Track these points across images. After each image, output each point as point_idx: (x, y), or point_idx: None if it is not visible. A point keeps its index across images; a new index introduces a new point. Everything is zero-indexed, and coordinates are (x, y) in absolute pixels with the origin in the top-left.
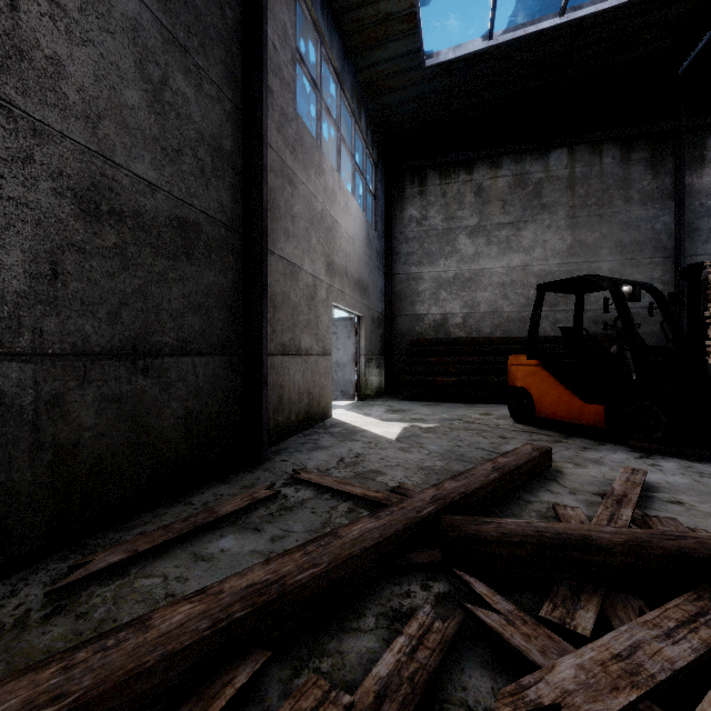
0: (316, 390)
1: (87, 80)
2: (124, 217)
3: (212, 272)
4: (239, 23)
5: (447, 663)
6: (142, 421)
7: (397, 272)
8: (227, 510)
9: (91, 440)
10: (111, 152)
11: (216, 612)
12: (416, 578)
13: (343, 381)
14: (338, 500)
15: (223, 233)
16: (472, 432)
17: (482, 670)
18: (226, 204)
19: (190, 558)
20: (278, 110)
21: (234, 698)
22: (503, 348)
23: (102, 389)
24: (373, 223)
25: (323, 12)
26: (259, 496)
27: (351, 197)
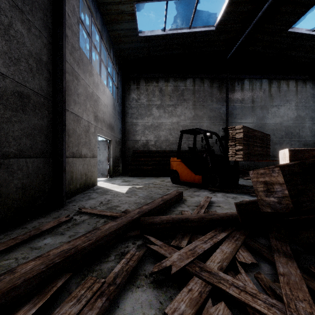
0: (89, 173)
1: None
2: None
3: (36, 118)
4: (50, 2)
5: (139, 264)
6: None
7: (127, 121)
8: (46, 228)
9: None
10: None
11: (47, 262)
12: (130, 241)
13: (102, 169)
14: (100, 218)
15: (42, 100)
16: (156, 188)
17: (151, 264)
18: (43, 86)
19: (29, 249)
20: (70, 45)
21: (57, 290)
22: (170, 154)
23: None
24: (116, 99)
25: (93, 3)
26: (62, 220)
27: (106, 87)
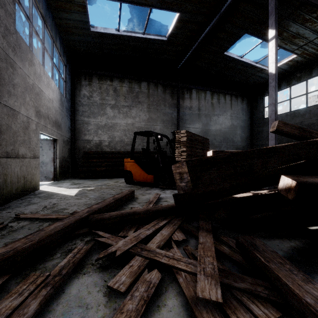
0: (29, 176)
1: None
2: None
3: None
4: None
5: (87, 256)
6: None
7: (77, 119)
8: None
9: None
10: None
11: None
12: (78, 238)
13: (46, 171)
14: (43, 222)
15: None
16: (109, 189)
17: (99, 254)
18: None
19: None
20: (3, 26)
21: None
22: (124, 155)
23: None
24: (64, 94)
25: None
26: None
27: (51, 79)
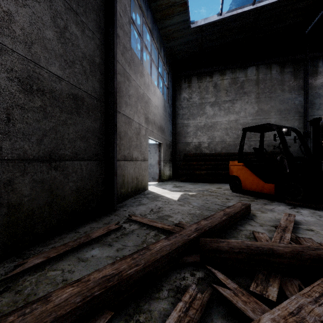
0: (140, 177)
1: (25, 24)
2: (45, 92)
3: (90, 121)
4: (103, 3)
5: (204, 316)
6: (54, 192)
7: (178, 123)
8: (95, 235)
9: (28, 202)
10: (38, 60)
11: (85, 292)
12: (187, 269)
13: (153, 173)
14: (150, 230)
15: (95, 102)
16: (213, 196)
17: (222, 320)
18: (96, 88)
19: (76, 260)
20: (122, 45)
21: None
22: (226, 157)
23: (34, 176)
24: (167, 100)
25: (143, 1)
26: (111, 228)
27: (157, 87)
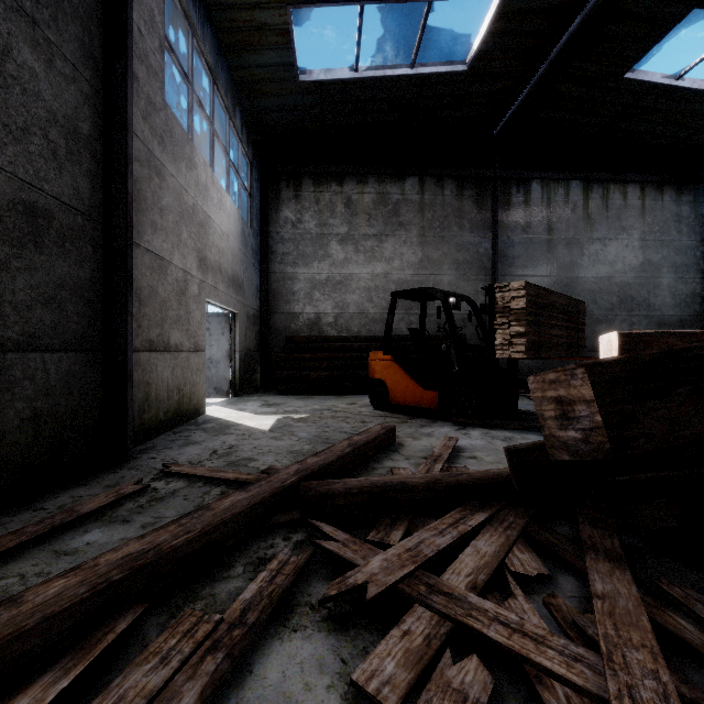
0: (187, 387)
1: None
2: None
3: (67, 263)
4: (99, 2)
5: (299, 583)
6: None
7: (273, 271)
8: (90, 508)
9: None
10: None
11: (93, 580)
12: (279, 534)
13: (217, 378)
14: (211, 486)
15: (80, 222)
16: (338, 419)
17: (324, 581)
18: (83, 191)
19: (50, 555)
20: (144, 98)
21: (116, 640)
22: (368, 345)
23: None
24: (249, 221)
25: (195, 4)
26: (126, 491)
27: (225, 193)
